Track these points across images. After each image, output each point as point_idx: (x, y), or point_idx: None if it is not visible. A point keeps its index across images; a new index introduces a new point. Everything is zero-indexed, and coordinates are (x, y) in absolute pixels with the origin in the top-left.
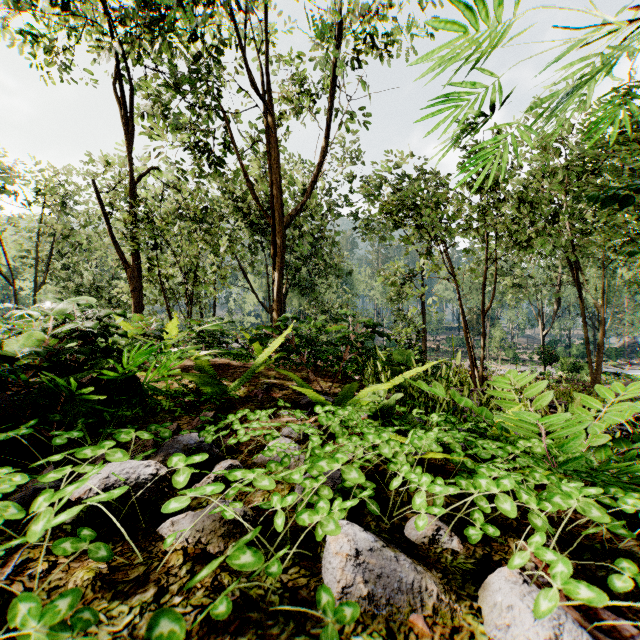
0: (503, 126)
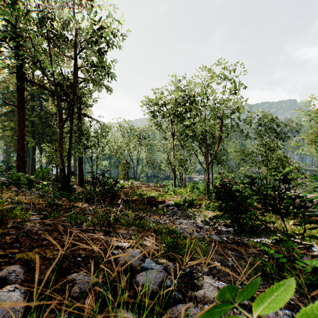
0: None
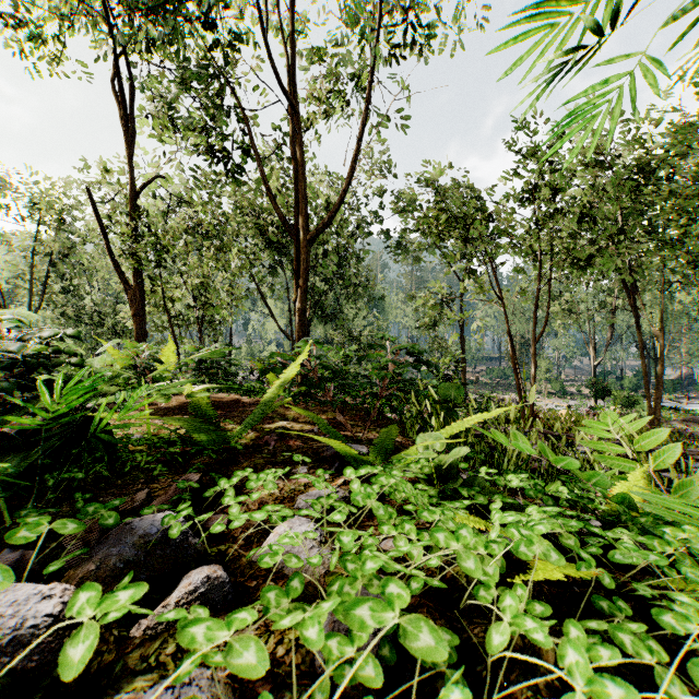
0: (621, 57)
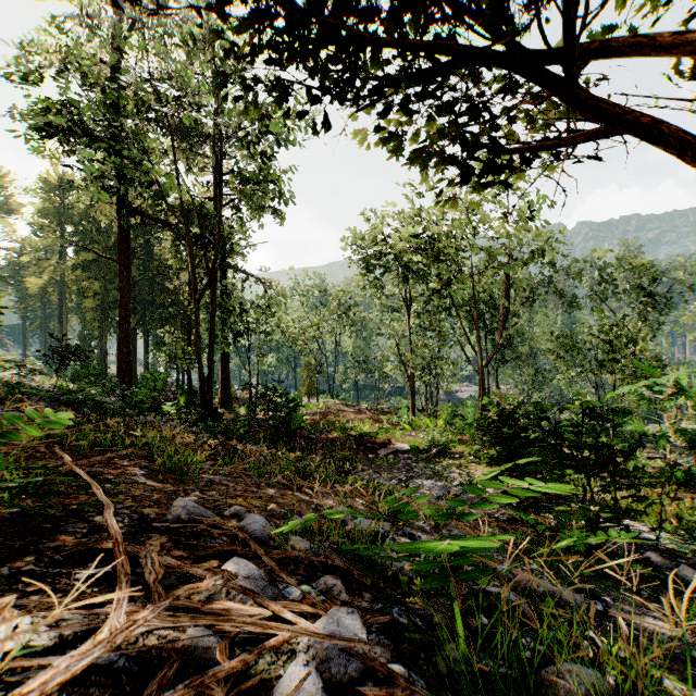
0: None
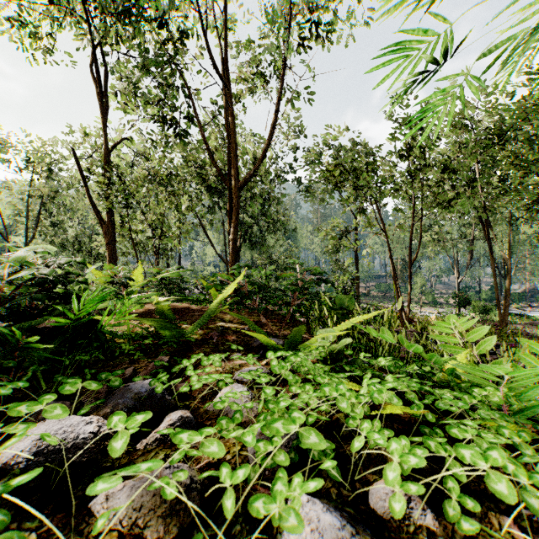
0: (452, 77)
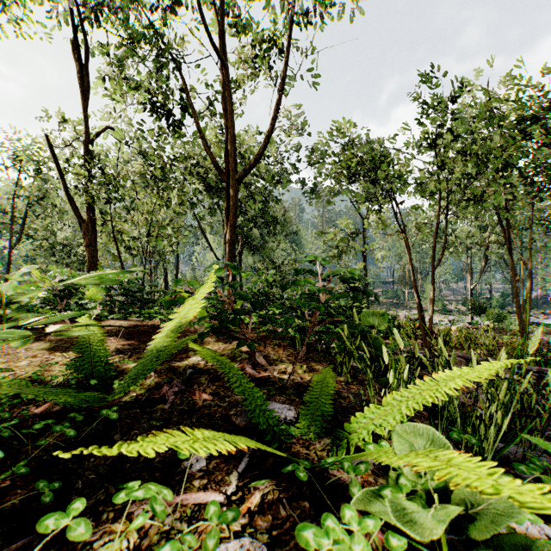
0: None
